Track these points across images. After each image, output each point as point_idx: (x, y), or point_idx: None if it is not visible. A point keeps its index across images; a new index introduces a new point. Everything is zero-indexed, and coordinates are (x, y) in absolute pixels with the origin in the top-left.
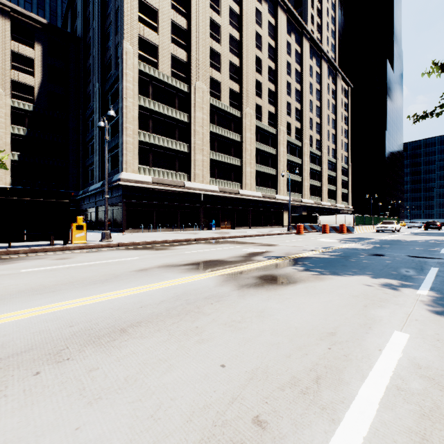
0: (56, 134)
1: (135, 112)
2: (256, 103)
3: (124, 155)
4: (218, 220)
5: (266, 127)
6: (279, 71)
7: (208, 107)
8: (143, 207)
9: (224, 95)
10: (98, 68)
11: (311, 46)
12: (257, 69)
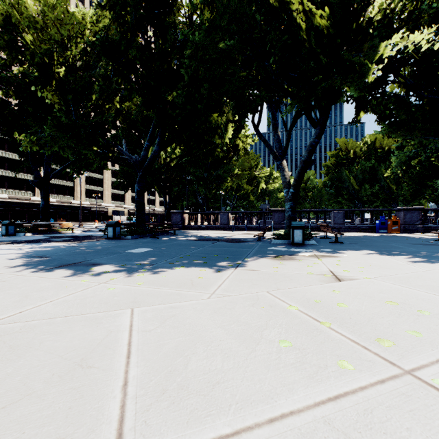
0: None
1: None
2: None
3: None
4: (56, 218)
5: None
6: None
7: None
8: (2, 211)
9: None
10: None
11: None
12: None
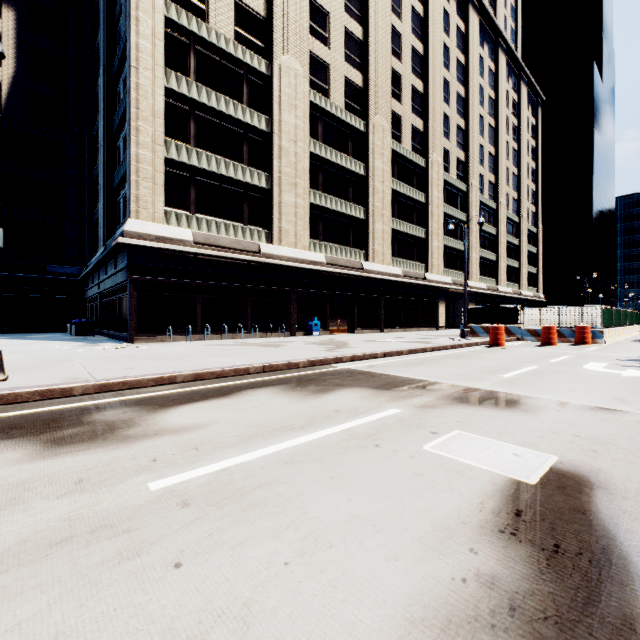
0: (42, 168)
1: (158, 99)
2: (391, 109)
3: (133, 183)
4: (325, 317)
5: (408, 153)
6: (430, 58)
7: (306, 106)
8: (176, 290)
9: (335, 89)
10: (104, 36)
11: (482, 23)
12: (394, 49)
